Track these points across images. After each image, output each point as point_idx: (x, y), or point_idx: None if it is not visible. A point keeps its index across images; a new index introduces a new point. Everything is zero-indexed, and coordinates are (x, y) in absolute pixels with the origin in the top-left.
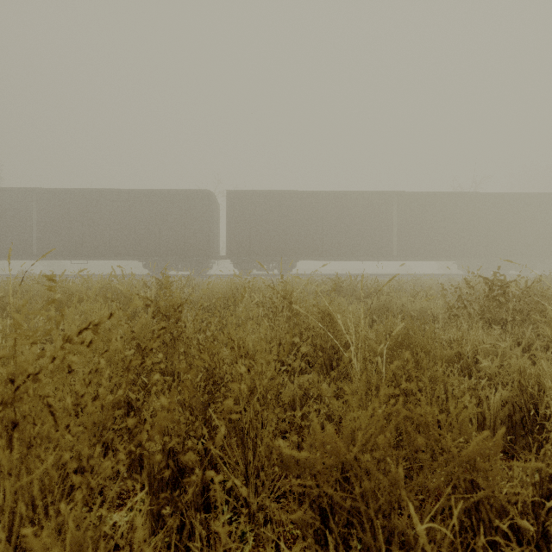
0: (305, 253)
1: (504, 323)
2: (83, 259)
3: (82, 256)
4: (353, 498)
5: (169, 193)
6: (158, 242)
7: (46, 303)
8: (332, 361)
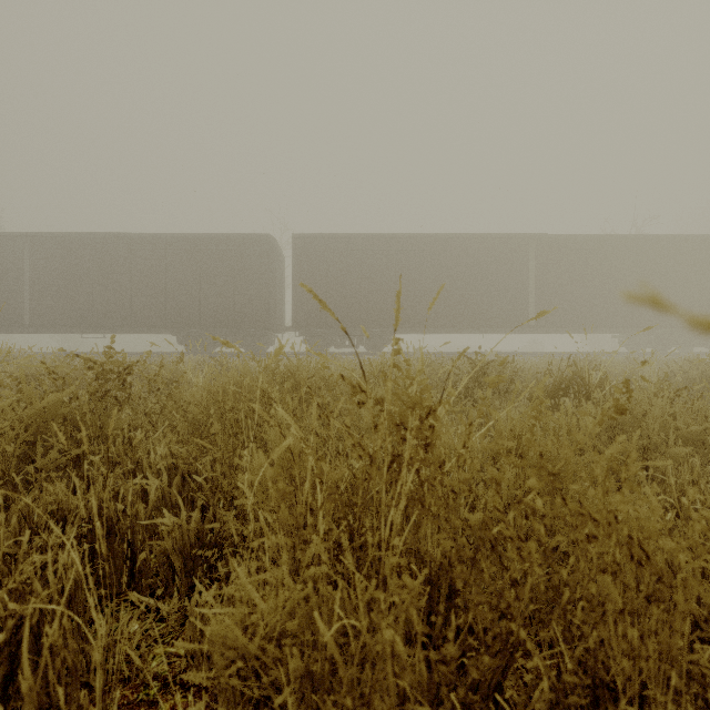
0: (404, 322)
1: None
2: (95, 331)
3: (92, 327)
4: None
5: (213, 239)
6: (197, 308)
7: None
8: None
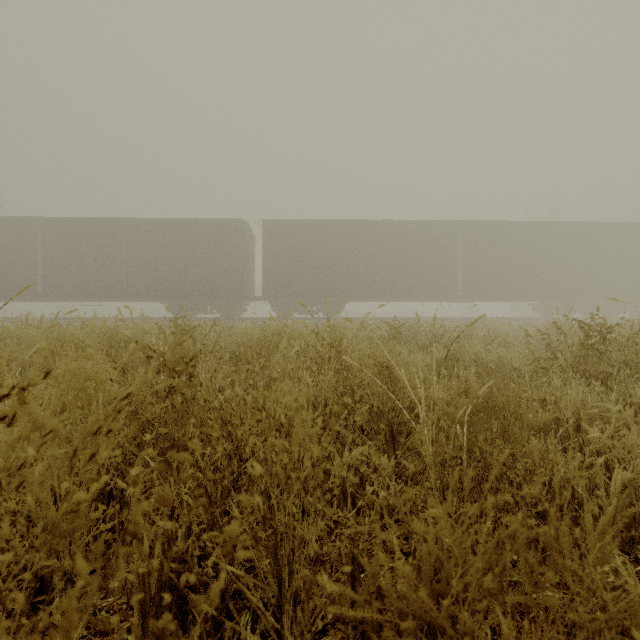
0: (355, 293)
1: (604, 378)
2: (95, 300)
3: (94, 297)
4: (431, 635)
5: (196, 223)
6: (183, 280)
7: (35, 352)
8: (392, 427)
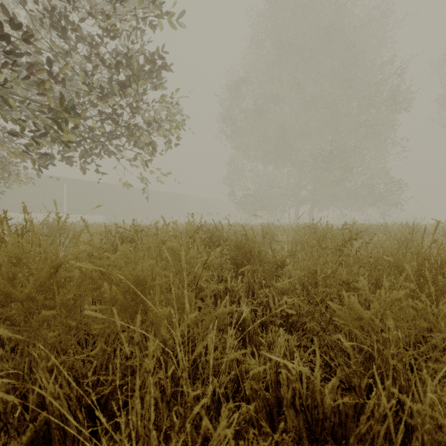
0: None
1: None
2: None
3: None
4: None
5: None
6: None
7: None
8: None
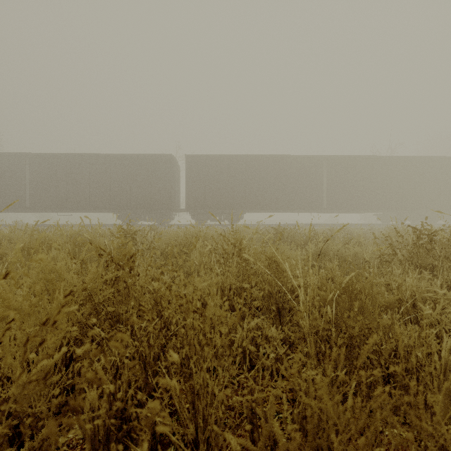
0: (251, 206)
1: (431, 268)
2: (67, 211)
3: (66, 209)
4: None
5: (138, 157)
6: (129, 198)
7: (21, 250)
8: (278, 305)
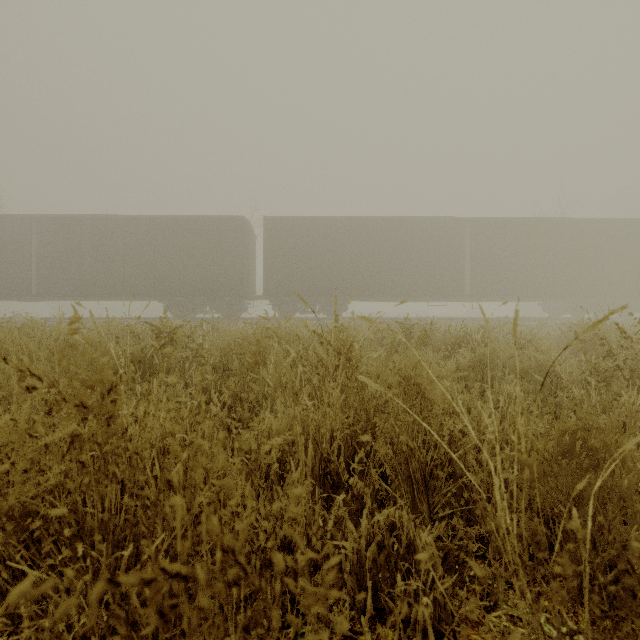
0: (359, 292)
1: None
2: (92, 299)
3: (90, 296)
4: None
5: (195, 220)
6: (181, 279)
7: None
8: (424, 469)
